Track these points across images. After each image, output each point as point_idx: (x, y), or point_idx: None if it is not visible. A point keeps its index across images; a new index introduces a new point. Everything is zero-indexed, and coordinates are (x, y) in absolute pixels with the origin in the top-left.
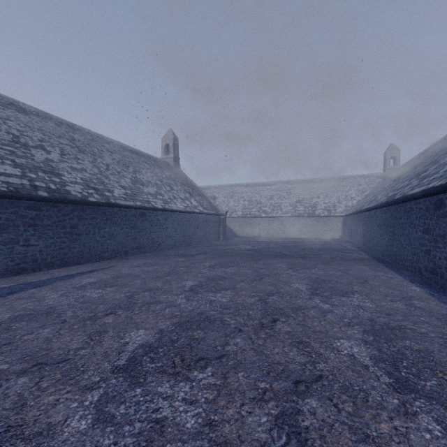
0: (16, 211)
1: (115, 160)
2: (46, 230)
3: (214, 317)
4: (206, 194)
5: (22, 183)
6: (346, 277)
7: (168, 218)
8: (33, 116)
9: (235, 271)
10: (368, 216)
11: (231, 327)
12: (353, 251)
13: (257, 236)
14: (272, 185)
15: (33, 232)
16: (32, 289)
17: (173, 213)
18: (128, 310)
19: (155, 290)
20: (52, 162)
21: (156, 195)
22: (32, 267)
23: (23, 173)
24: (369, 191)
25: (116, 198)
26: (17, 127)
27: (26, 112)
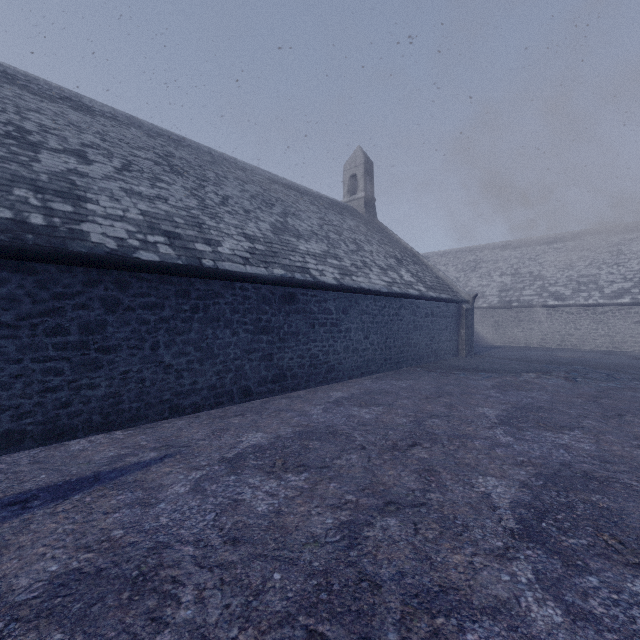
0: None
1: (247, 193)
2: None
3: None
4: (428, 261)
5: None
6: None
7: (351, 309)
8: (102, 118)
9: None
10: None
11: None
12: None
13: (536, 346)
14: (565, 240)
15: None
16: None
17: (362, 296)
18: None
19: None
20: (82, 176)
21: (325, 258)
22: None
23: None
24: None
25: (223, 256)
26: (46, 122)
27: (90, 112)
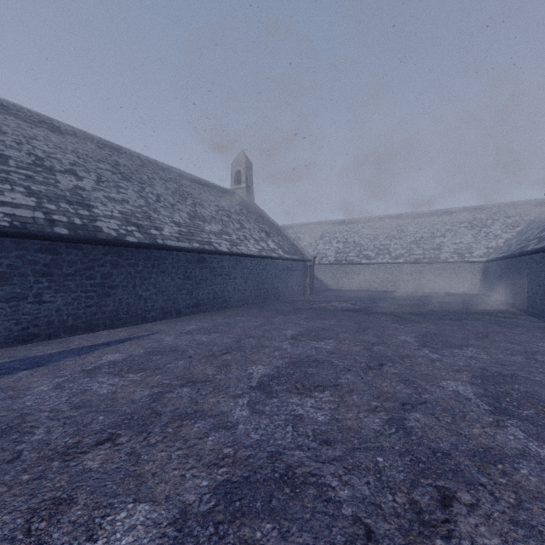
0: (23, 254)
1: (169, 190)
2: (66, 282)
3: (303, 471)
4: (287, 234)
5: (33, 216)
6: (541, 369)
7: (237, 266)
8: (68, 136)
9: (332, 347)
10: (539, 260)
11: (344, 518)
12: (514, 315)
13: (355, 289)
14: (375, 221)
15: (48, 283)
16: (24, 371)
17: (243, 258)
18: (141, 433)
19: (201, 382)
20: (83, 190)
21: (221, 235)
22: (46, 333)
23: (38, 203)
24: (523, 225)
25: (166, 237)
26: (44, 148)
27: (60, 132)
